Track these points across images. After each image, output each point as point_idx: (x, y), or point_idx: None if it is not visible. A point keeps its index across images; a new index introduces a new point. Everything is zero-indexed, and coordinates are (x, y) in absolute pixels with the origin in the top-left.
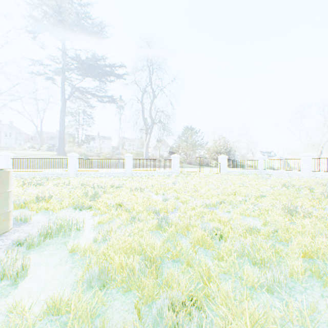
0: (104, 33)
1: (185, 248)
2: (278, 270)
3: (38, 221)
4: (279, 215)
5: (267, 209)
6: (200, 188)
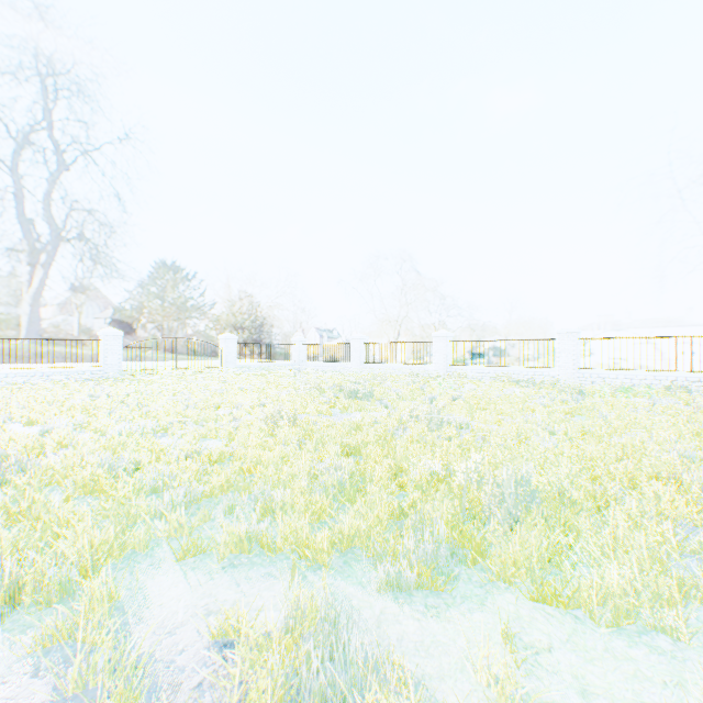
0: None
1: (41, 498)
2: (188, 490)
3: None
4: (260, 429)
5: (250, 424)
6: (155, 402)
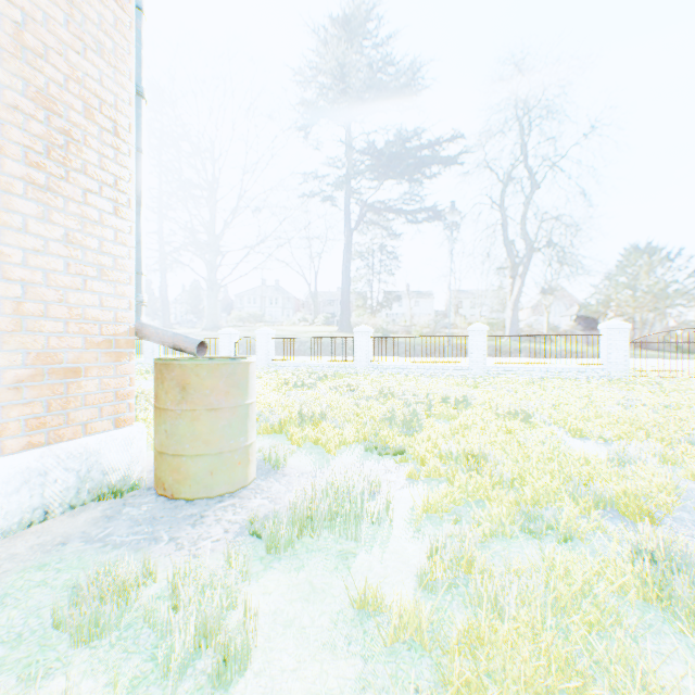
0: (419, 76)
1: None
2: None
3: (298, 469)
4: None
5: None
6: None
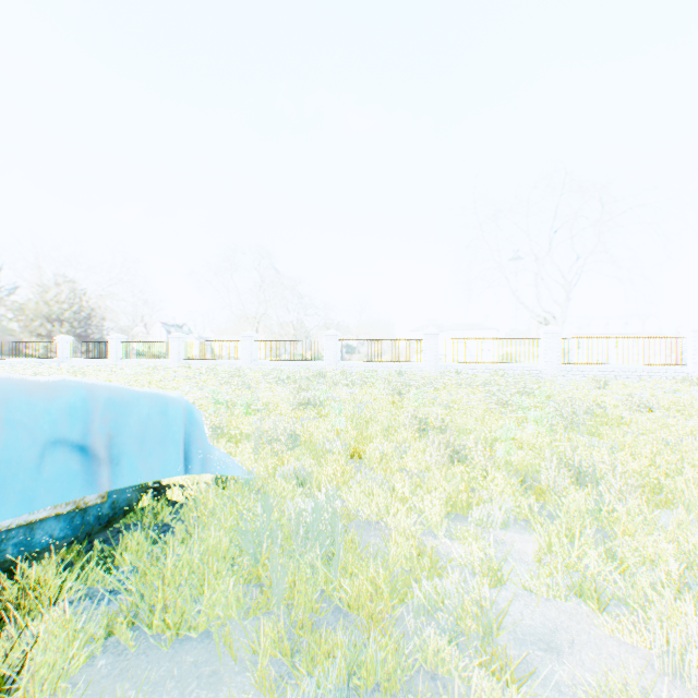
0: None
1: None
2: None
3: None
4: None
5: None
6: None
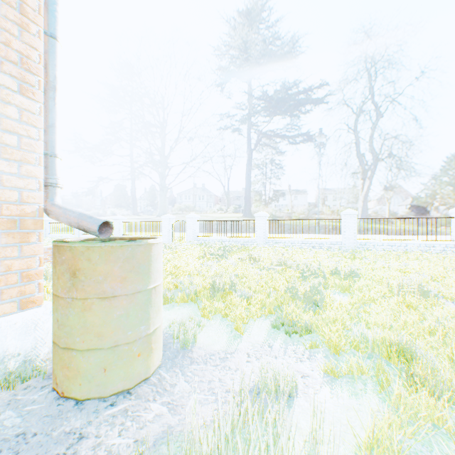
0: (298, 41)
1: None
2: None
3: (206, 349)
4: None
5: None
6: None
